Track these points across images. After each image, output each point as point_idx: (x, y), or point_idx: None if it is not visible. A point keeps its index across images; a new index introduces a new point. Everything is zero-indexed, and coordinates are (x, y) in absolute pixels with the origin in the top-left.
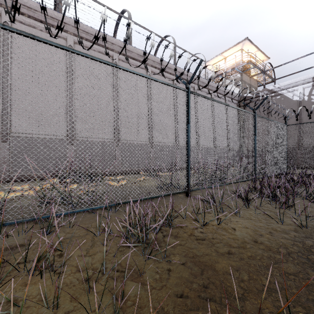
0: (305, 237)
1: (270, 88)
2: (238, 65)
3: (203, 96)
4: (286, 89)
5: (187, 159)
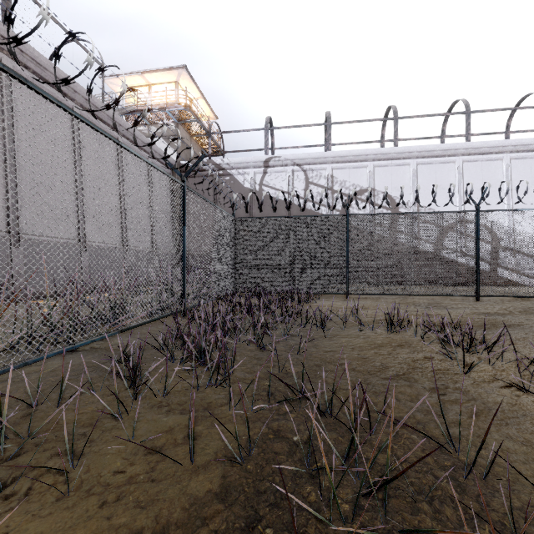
0: (244, 515)
1: (217, 161)
2: (171, 107)
3: (14, 73)
4: (237, 169)
5: None
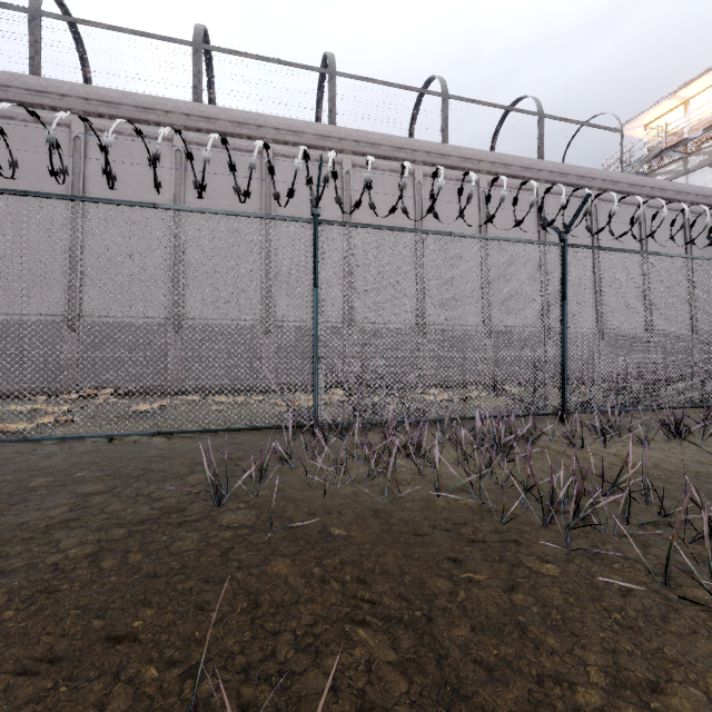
0: None
1: None
2: None
3: (595, 248)
4: None
5: (562, 359)
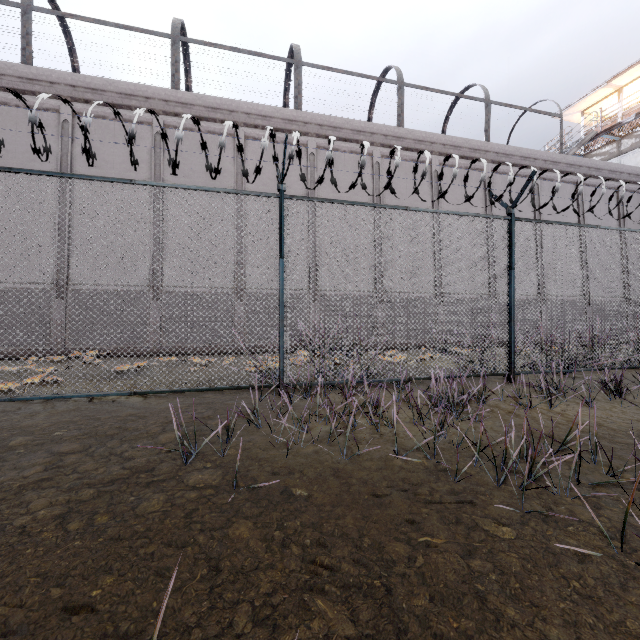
0: None
1: None
2: None
3: (539, 221)
4: None
5: (509, 324)
